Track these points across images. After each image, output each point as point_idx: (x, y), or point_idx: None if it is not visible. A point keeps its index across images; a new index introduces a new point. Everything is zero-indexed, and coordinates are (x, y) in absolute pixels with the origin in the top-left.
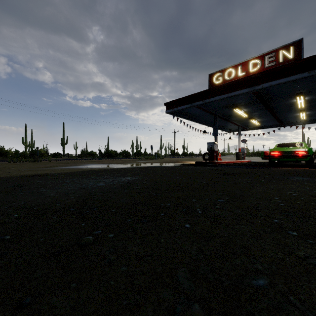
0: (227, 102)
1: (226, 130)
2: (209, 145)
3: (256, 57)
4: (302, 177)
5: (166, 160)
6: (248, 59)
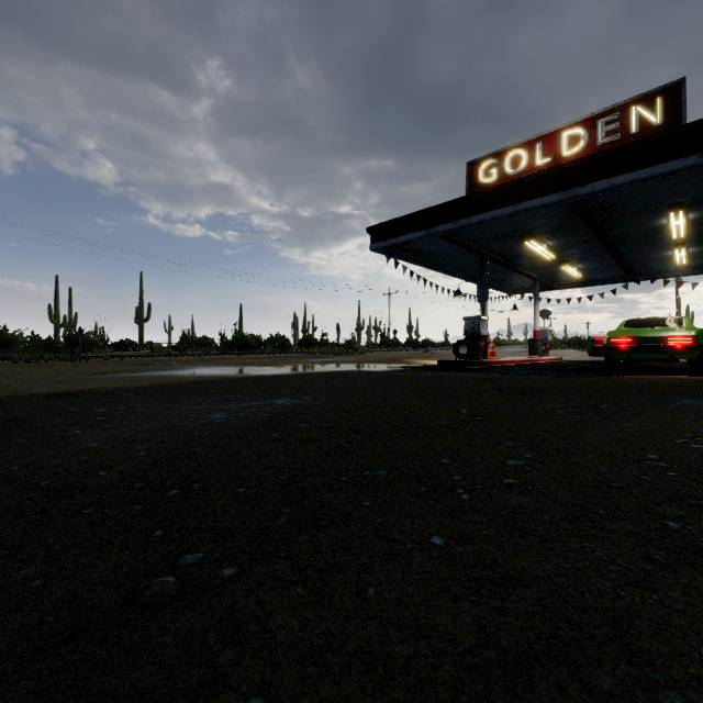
0: (511, 226)
1: (507, 290)
2: (469, 324)
3: (578, 122)
4: (696, 400)
5: (370, 358)
6: (558, 128)
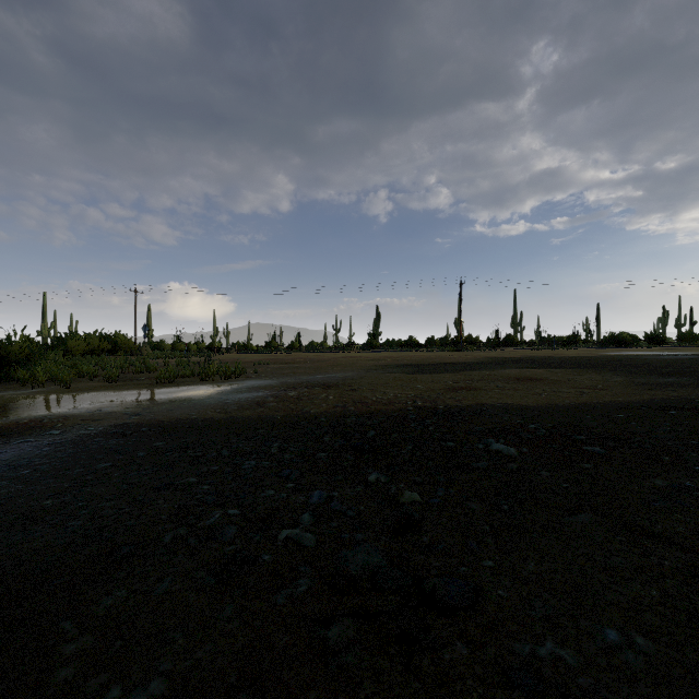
0: None
1: None
2: None
3: None
4: None
5: None
6: None
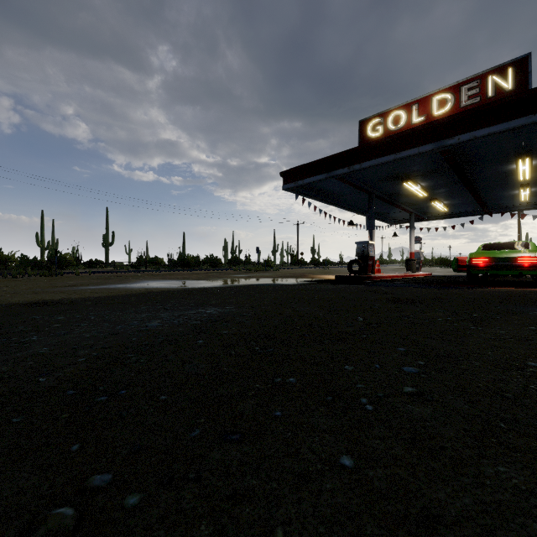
0: (393, 171)
1: (388, 221)
2: (360, 247)
3: (446, 89)
4: None
5: (283, 273)
6: (430, 93)
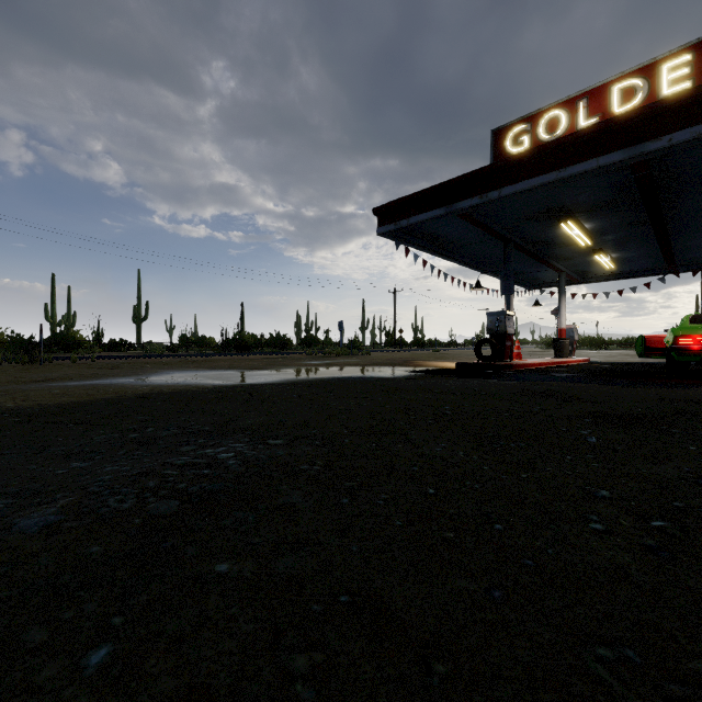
0: (547, 203)
1: (526, 284)
2: (493, 321)
3: (634, 71)
4: None
5: (376, 359)
6: (608, 81)
